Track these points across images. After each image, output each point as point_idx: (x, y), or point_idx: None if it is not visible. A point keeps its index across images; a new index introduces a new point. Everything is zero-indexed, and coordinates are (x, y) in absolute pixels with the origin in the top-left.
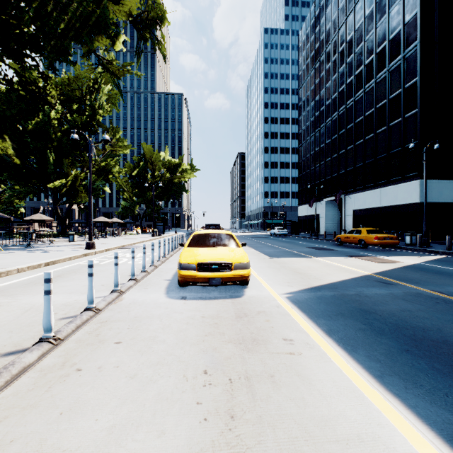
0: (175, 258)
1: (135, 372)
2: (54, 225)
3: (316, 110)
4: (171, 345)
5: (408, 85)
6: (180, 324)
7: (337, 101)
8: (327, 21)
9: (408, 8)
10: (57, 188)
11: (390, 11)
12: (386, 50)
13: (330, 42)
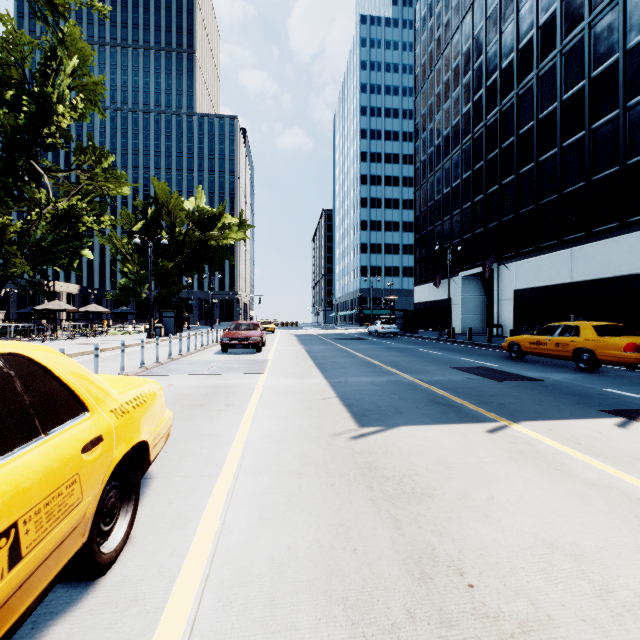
0: None
1: None
2: None
3: (444, 125)
4: None
5: (636, 43)
6: None
7: (483, 103)
8: None
9: None
10: None
11: None
12: None
13: (470, 5)
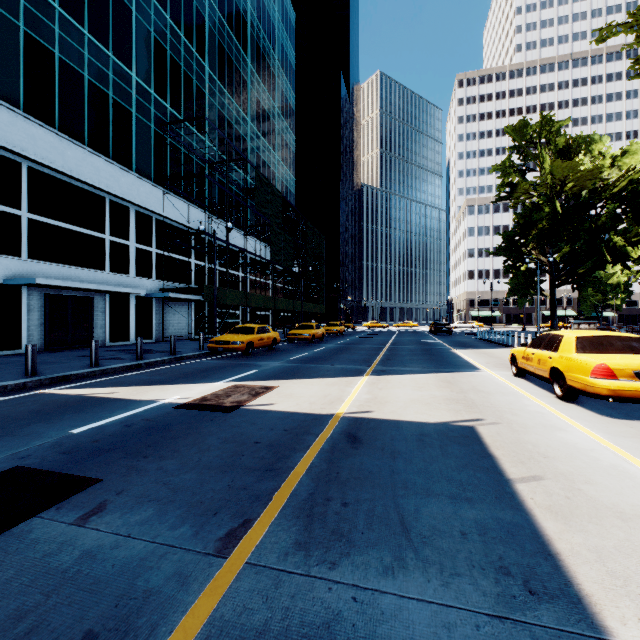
0: None
1: None
2: None
3: None
4: None
5: None
6: None
7: None
8: None
9: None
10: None
11: None
12: None
13: None
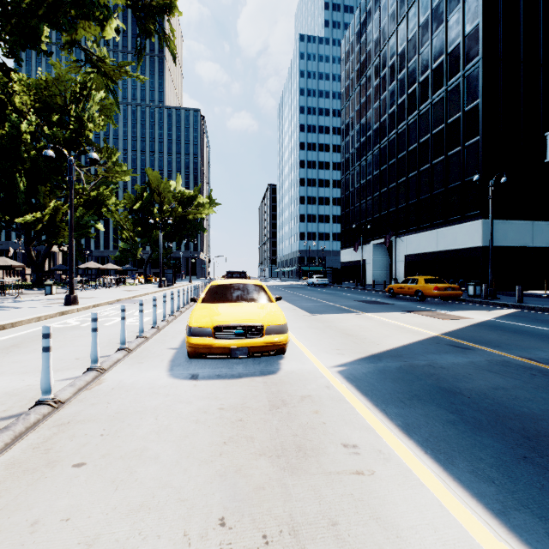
0: (186, 316)
1: (97, 531)
2: (27, 273)
3: (361, 134)
4: (168, 466)
5: (469, 108)
6: (185, 423)
7: (386, 125)
8: (375, 29)
9: (469, 17)
10: (30, 224)
11: (448, 20)
12: (444, 66)
13: (378, 54)
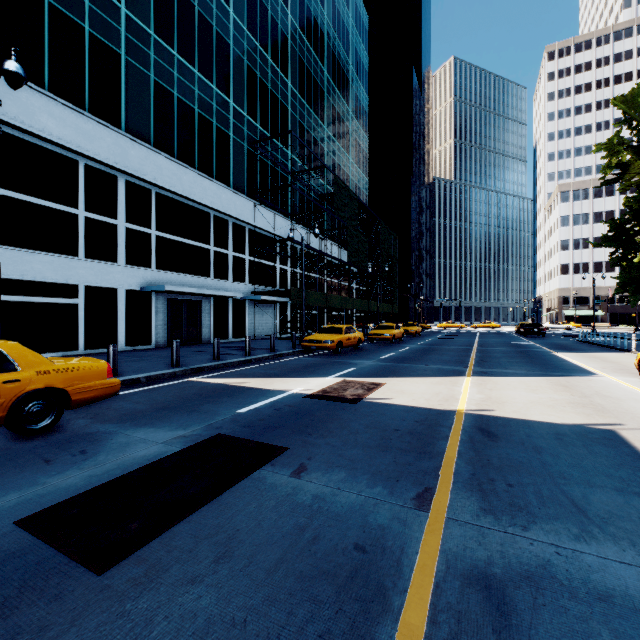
0: None
1: None
2: None
3: None
4: None
5: None
6: None
7: None
8: None
9: None
10: None
11: None
12: None
13: None
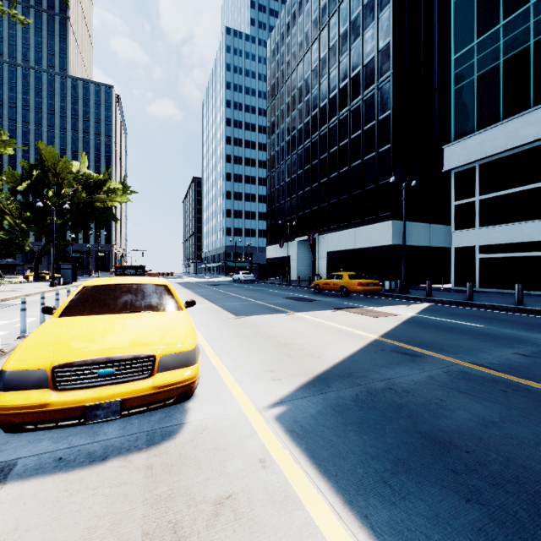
0: None
1: None
2: None
3: (286, 134)
4: None
5: (382, 118)
6: None
7: (310, 126)
8: (299, 32)
9: (382, 35)
10: None
11: (364, 34)
12: (361, 76)
13: (302, 57)
